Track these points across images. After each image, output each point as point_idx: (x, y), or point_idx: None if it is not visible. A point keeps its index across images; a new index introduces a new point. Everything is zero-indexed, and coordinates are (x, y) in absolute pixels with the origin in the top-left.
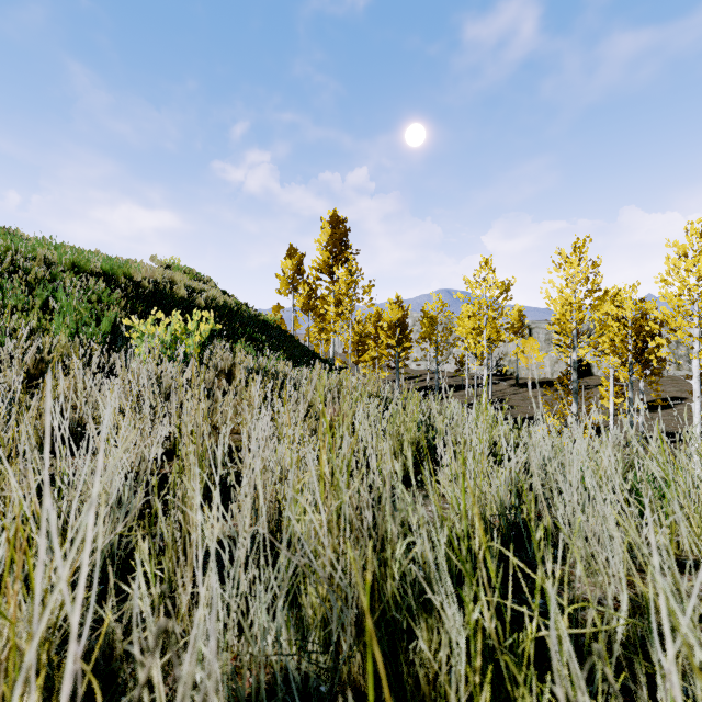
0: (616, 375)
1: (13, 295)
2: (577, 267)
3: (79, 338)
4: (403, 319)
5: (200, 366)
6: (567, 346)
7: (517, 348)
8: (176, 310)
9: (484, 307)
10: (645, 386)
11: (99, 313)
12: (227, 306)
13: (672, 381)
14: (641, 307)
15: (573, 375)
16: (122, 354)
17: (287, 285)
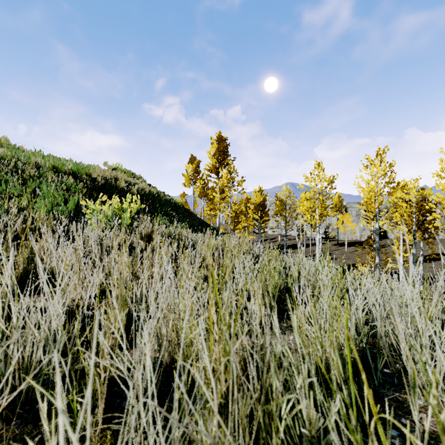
0: (404, 238)
1: (13, 186)
2: (379, 167)
3: (53, 213)
4: (263, 202)
5: (131, 232)
6: (371, 219)
7: (338, 220)
8: (118, 196)
9: (317, 194)
10: (423, 245)
11: (67, 197)
12: (151, 194)
13: (441, 242)
14: (421, 193)
15: (376, 238)
16: (78, 224)
17: (190, 180)
